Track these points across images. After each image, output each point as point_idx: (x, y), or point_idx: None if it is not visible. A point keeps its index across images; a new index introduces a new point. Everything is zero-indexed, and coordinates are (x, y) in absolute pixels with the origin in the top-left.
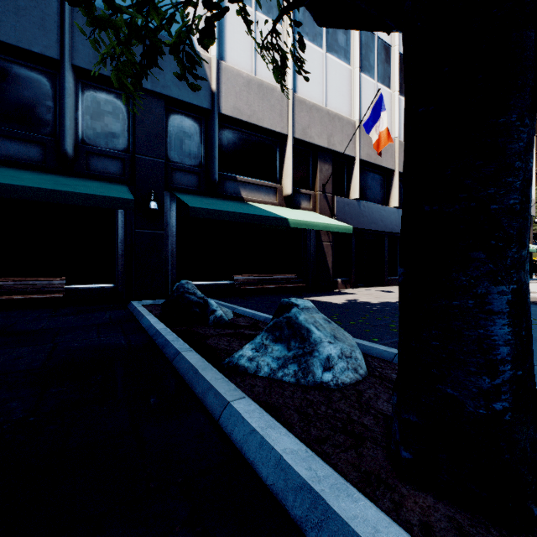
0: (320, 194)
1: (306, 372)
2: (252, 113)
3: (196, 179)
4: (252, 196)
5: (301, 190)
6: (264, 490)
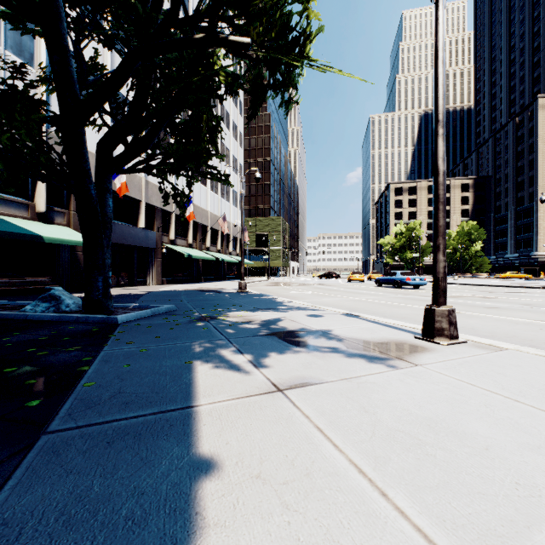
0: (74, 213)
1: (59, 309)
2: None
3: None
4: (0, 210)
5: (55, 209)
6: (48, 320)
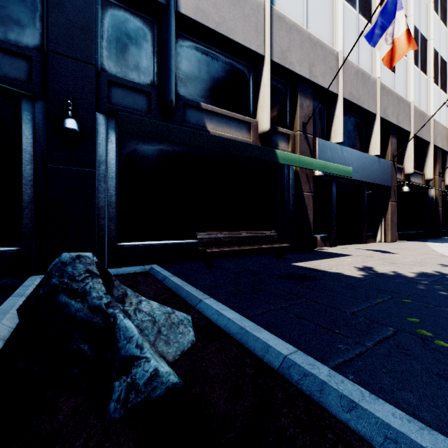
0: (300, 134)
1: None
2: (220, 20)
3: (145, 100)
4: (220, 131)
5: (279, 129)
6: None
